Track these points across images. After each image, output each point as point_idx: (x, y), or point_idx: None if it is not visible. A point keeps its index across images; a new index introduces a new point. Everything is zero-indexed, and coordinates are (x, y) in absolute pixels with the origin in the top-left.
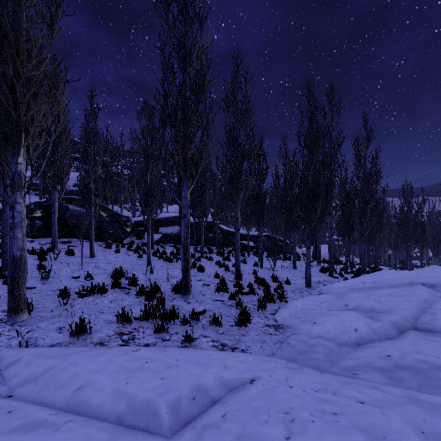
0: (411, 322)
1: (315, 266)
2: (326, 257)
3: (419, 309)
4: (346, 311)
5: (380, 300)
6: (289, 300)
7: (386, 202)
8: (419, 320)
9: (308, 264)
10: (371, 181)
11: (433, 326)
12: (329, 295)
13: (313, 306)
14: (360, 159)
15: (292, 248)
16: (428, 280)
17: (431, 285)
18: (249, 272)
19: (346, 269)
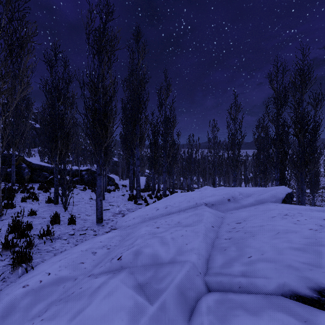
0: (202, 274)
1: (128, 194)
2: (142, 186)
3: (208, 243)
4: (113, 275)
5: (166, 238)
6: (45, 258)
7: (180, 148)
8: (211, 267)
9: (98, 194)
10: (169, 123)
11: (231, 279)
12: (118, 231)
13: (67, 272)
14: (162, 105)
15: (113, 180)
16: (210, 200)
17: (212, 204)
18: (24, 213)
19: (153, 194)
